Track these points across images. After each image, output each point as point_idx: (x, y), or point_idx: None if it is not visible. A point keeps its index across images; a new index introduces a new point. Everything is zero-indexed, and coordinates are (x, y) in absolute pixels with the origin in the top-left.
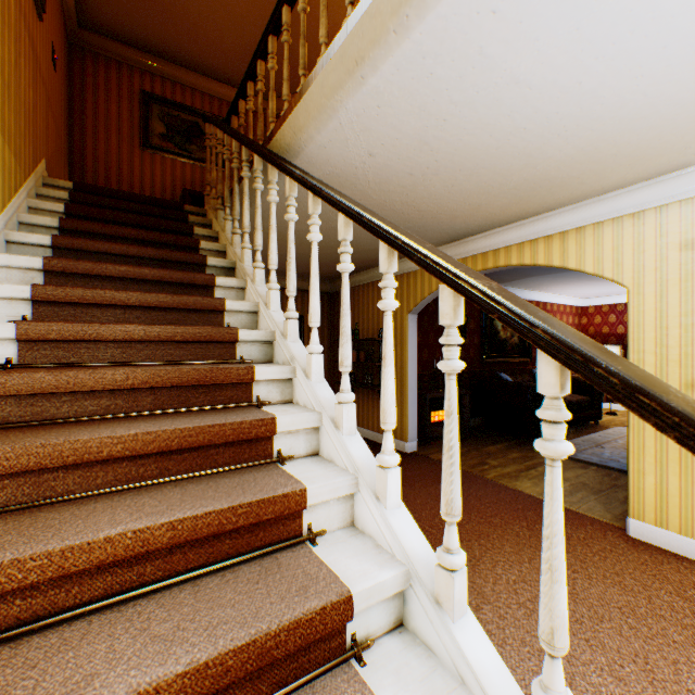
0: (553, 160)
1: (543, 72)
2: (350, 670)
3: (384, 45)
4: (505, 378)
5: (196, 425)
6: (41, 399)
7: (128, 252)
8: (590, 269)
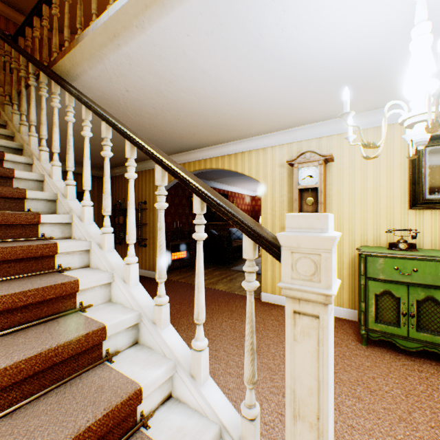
0: (227, 115)
1: (215, 71)
2: (104, 365)
3: (131, 31)
4: (214, 232)
5: None
6: None
7: None
8: (247, 173)
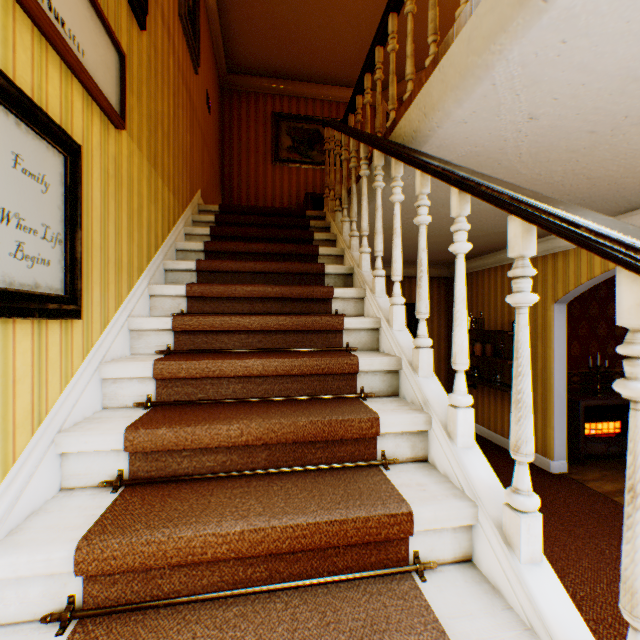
0: None
1: None
2: None
3: None
4: None
5: (309, 519)
6: (164, 453)
7: (255, 268)
8: None
